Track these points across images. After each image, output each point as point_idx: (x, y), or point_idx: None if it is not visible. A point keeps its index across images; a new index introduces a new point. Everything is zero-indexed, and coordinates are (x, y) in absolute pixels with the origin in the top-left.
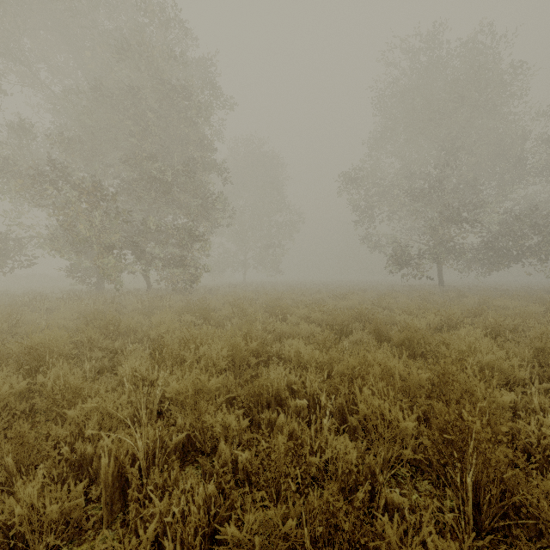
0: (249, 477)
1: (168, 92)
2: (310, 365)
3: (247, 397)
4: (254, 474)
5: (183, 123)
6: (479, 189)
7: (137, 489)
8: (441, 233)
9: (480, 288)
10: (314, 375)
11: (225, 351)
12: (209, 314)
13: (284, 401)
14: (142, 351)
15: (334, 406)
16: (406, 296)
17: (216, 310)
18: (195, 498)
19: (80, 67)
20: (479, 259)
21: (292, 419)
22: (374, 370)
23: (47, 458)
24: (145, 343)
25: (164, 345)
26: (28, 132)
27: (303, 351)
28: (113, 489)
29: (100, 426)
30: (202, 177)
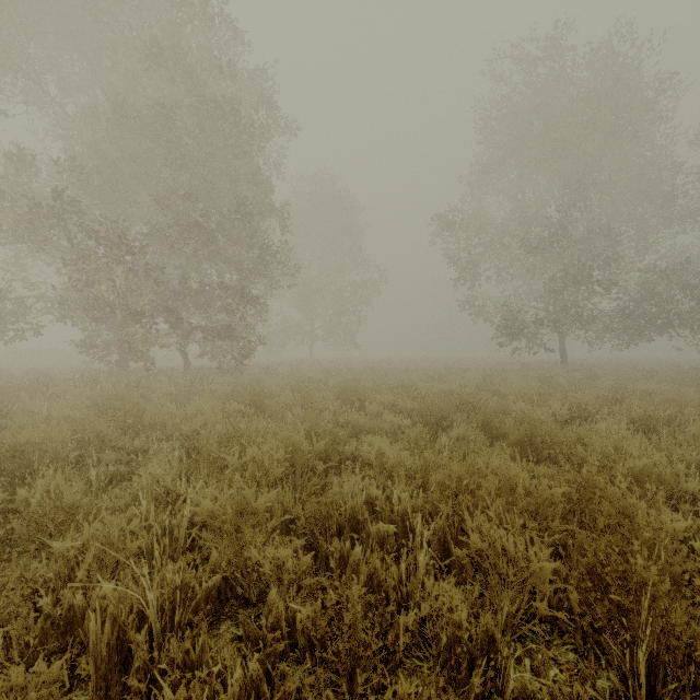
0: (311, 643)
1: (211, 112)
2: (398, 472)
3: (310, 519)
4: (319, 639)
5: (231, 152)
6: (614, 239)
7: (145, 666)
8: (564, 295)
9: (615, 367)
10: (403, 487)
11: (281, 454)
12: (263, 401)
13: (363, 525)
14: (170, 453)
15: (432, 533)
16: (520, 378)
17: (272, 396)
18: (223, 695)
19: (98, 81)
20: (614, 330)
21: (374, 555)
22: (488, 482)
23: (18, 615)
24: (174, 441)
25: (198, 445)
26: (29, 164)
27: (388, 453)
28: (110, 665)
29: (100, 564)
30: (255, 223)
